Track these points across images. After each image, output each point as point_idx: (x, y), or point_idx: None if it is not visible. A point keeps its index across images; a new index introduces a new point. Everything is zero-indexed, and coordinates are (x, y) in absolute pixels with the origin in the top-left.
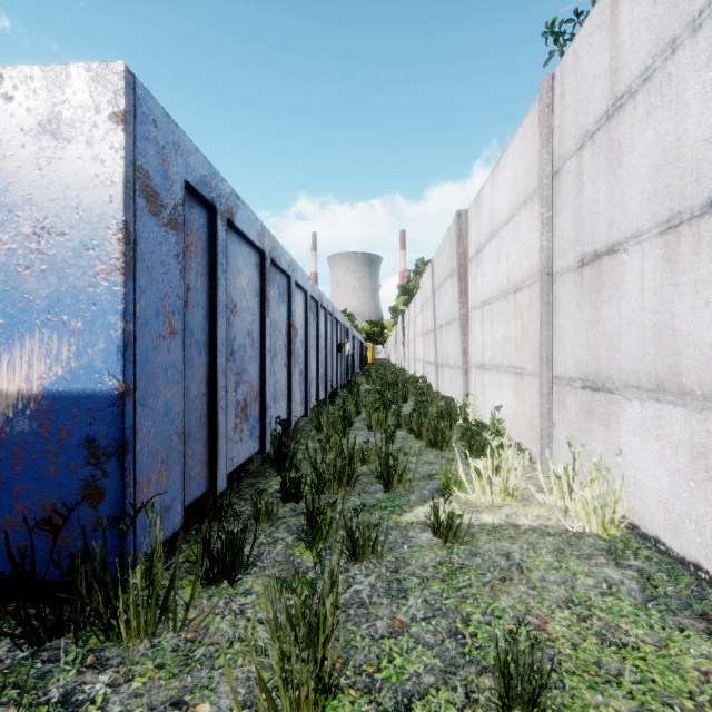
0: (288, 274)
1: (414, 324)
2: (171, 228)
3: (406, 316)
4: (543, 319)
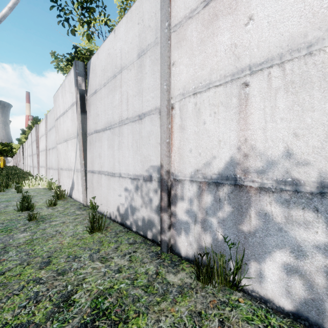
0: None
1: (27, 151)
2: None
3: (24, 146)
4: (46, 157)
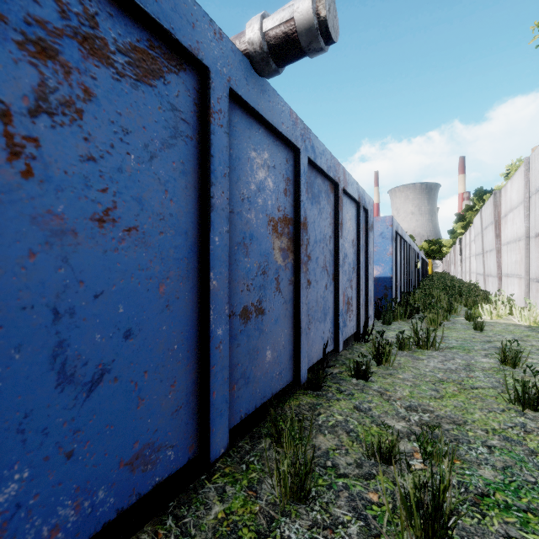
0: (404, 238)
1: (469, 247)
2: (394, 242)
3: (463, 240)
4: (525, 255)
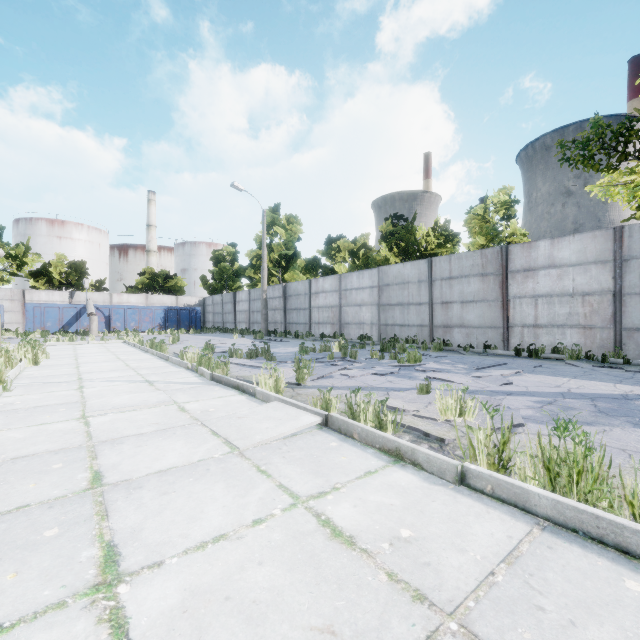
0: None
1: None
2: None
3: None
4: None
